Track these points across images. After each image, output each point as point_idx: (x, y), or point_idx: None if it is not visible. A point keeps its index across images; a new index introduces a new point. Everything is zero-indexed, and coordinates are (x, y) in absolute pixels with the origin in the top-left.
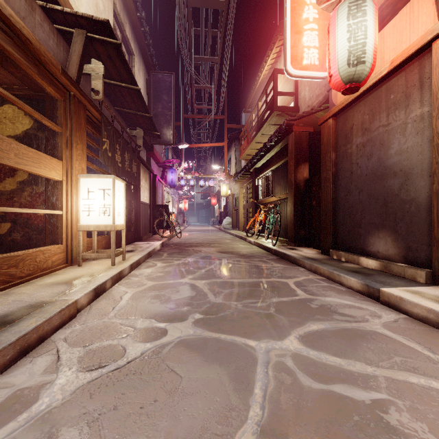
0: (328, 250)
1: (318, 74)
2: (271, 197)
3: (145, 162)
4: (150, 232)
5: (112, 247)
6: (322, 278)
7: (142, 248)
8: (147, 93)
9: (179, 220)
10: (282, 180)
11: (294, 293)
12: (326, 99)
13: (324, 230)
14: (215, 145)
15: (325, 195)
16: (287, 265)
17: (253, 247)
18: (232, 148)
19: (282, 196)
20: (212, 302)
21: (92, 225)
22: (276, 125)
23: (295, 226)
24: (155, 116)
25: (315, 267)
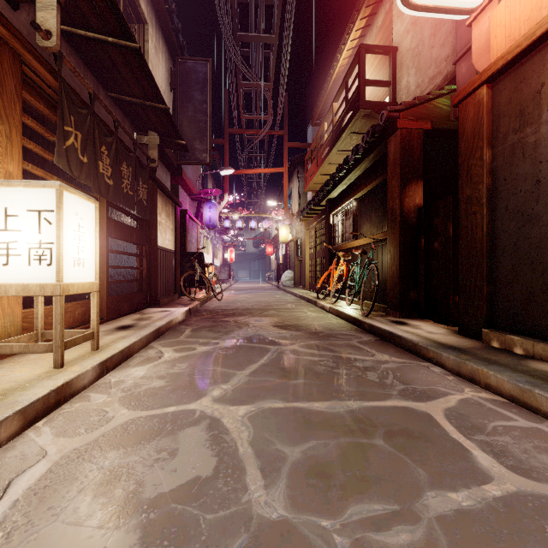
0: (477, 330)
1: (462, 1)
2: (355, 240)
3: (166, 188)
4: (176, 293)
5: (55, 331)
6: (497, 397)
7: (149, 321)
8: (171, 89)
9: (223, 275)
10: (373, 213)
11: (472, 463)
12: (450, 79)
13: (465, 293)
14: (271, 170)
15: (469, 228)
16: (402, 358)
17: (329, 317)
18: (294, 177)
19: (375, 237)
20: (257, 521)
21: (14, 284)
22: (360, 133)
23: (402, 284)
24: (183, 123)
25: (471, 369)
